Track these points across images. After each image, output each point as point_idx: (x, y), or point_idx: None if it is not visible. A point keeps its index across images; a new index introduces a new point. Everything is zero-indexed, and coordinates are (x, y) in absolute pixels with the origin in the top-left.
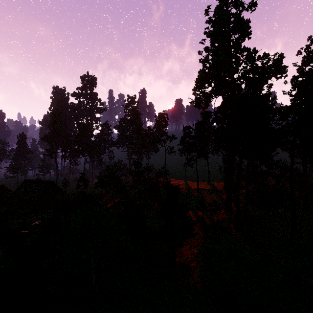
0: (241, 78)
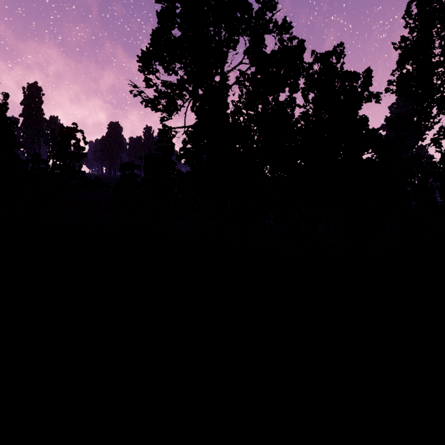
0: (249, 51)
